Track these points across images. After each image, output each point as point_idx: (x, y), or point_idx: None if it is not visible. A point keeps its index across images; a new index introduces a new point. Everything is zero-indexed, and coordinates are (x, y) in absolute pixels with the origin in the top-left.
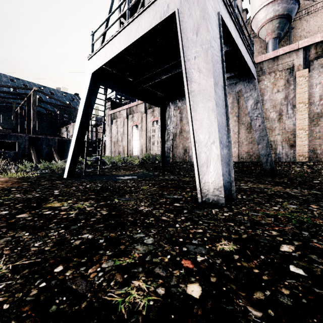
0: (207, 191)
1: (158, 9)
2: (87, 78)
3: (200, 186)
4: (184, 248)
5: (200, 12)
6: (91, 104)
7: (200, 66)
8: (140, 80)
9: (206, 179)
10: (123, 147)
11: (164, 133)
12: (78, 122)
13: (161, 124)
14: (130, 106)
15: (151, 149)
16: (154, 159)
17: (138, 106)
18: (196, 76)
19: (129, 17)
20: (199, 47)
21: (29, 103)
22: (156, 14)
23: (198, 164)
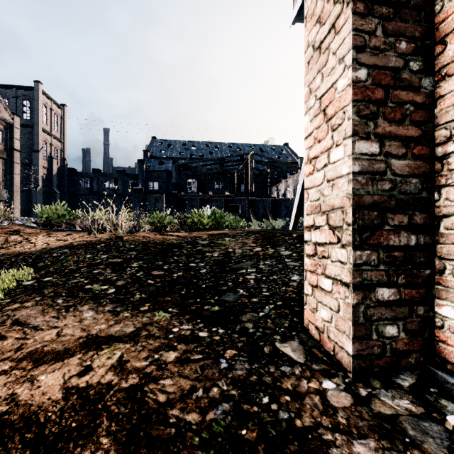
0: None
1: None
2: None
3: None
4: None
5: None
6: None
7: None
8: None
9: None
10: None
11: None
12: (301, 183)
13: None
14: None
15: None
16: None
17: None
18: None
19: None
20: None
21: (246, 167)
22: None
23: None
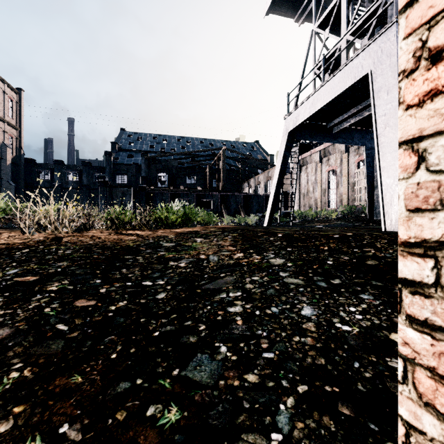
0: (390, 222)
1: (353, 70)
2: (283, 137)
3: (384, 219)
4: (352, 233)
5: (391, 72)
6: (286, 159)
7: (389, 122)
8: (336, 123)
9: (389, 213)
10: (315, 199)
11: (372, 177)
12: (276, 178)
13: (367, 166)
14: (325, 146)
15: (354, 199)
16: (360, 212)
17: (336, 144)
18: (385, 131)
19: (324, 76)
20: (388, 105)
21: (218, 162)
22: (351, 74)
23: (383, 203)
